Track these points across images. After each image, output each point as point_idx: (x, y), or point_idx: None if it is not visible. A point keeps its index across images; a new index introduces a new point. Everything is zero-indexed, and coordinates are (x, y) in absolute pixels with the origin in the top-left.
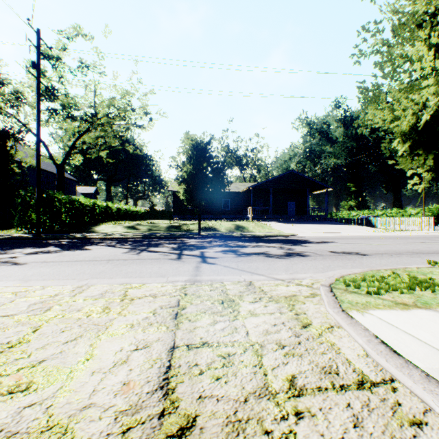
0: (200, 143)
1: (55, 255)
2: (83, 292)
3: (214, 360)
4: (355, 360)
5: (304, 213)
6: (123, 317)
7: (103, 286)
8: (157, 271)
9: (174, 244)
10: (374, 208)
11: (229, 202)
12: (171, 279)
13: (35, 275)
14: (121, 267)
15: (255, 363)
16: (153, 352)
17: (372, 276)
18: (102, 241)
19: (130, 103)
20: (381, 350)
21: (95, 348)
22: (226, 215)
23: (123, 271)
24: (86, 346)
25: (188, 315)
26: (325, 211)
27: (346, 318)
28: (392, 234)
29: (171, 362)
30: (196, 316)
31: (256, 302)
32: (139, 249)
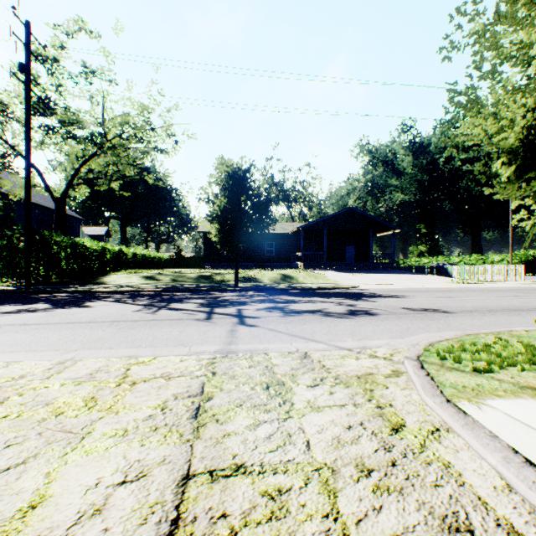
0: (237, 170)
1: (41, 315)
2: (63, 371)
3: (255, 504)
4: (494, 499)
5: (366, 260)
6: (113, 417)
7: (97, 361)
8: (177, 338)
9: (203, 299)
10: (449, 254)
11: (274, 246)
12: (194, 349)
13: (3, 344)
14: (127, 331)
15: (326, 509)
16: (151, 489)
17: (474, 344)
18: (110, 295)
19: (149, 120)
20: (532, 480)
21: (53, 480)
22: (269, 263)
23: (129, 337)
24: (37, 477)
25: (215, 410)
26: (391, 258)
27: (456, 415)
28: (475, 285)
29: (179, 510)
30: (227, 413)
31: (317, 385)
32: (157, 306)
